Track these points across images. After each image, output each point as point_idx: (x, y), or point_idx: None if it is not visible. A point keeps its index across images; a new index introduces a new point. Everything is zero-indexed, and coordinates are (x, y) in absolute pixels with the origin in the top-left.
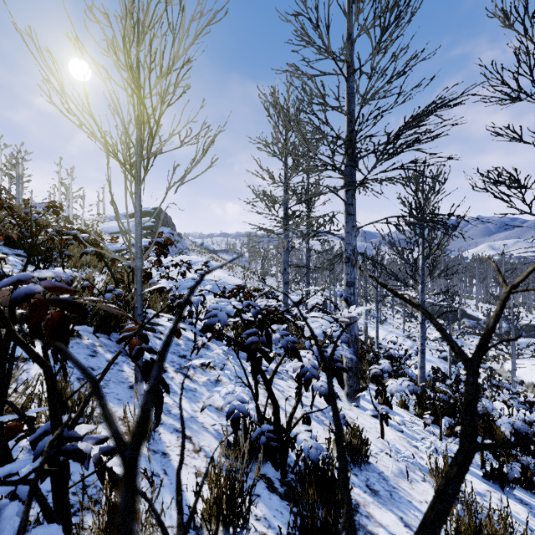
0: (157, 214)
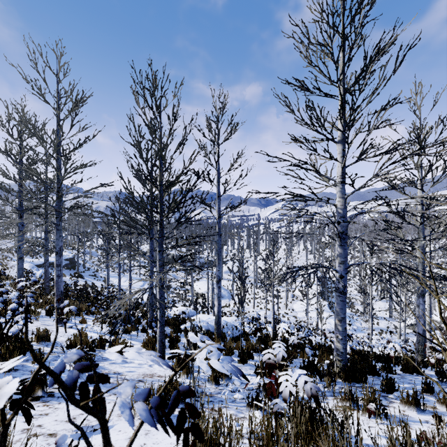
0: None
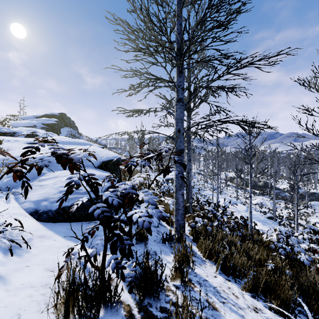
0: (62, 117)
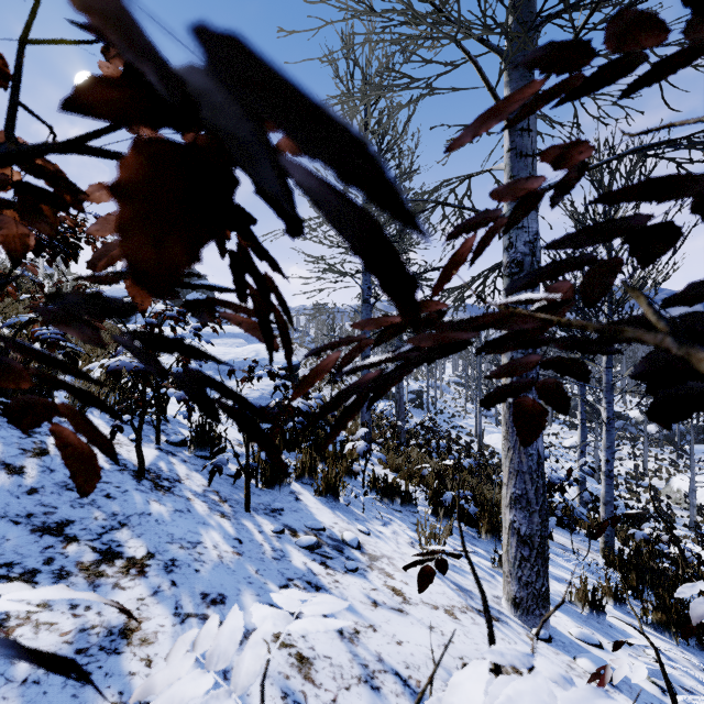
0: None
